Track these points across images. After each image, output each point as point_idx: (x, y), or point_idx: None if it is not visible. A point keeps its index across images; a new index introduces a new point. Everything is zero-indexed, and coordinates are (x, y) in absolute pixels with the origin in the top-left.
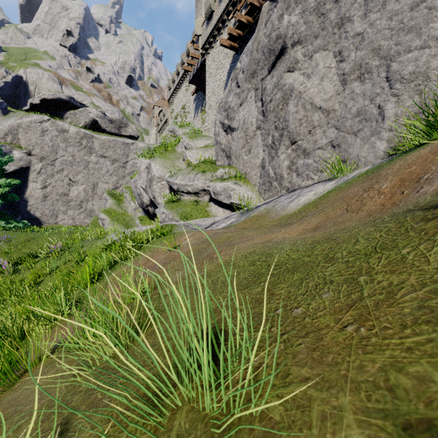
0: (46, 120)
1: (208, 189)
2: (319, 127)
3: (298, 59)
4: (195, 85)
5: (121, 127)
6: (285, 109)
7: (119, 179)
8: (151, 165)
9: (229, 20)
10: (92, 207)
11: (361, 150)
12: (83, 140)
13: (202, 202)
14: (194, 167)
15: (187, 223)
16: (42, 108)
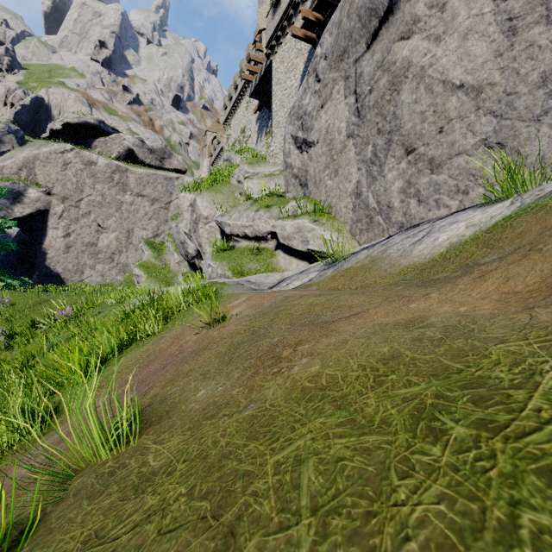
0: (69, 150)
1: (274, 230)
2: (459, 119)
3: (418, 16)
4: (258, 100)
5: (164, 158)
6: (396, 100)
7: (160, 224)
8: (197, 202)
9: (304, 1)
10: (126, 261)
11: (551, 147)
12: (114, 175)
13: (265, 251)
14: (254, 201)
15: (243, 280)
16: (65, 135)
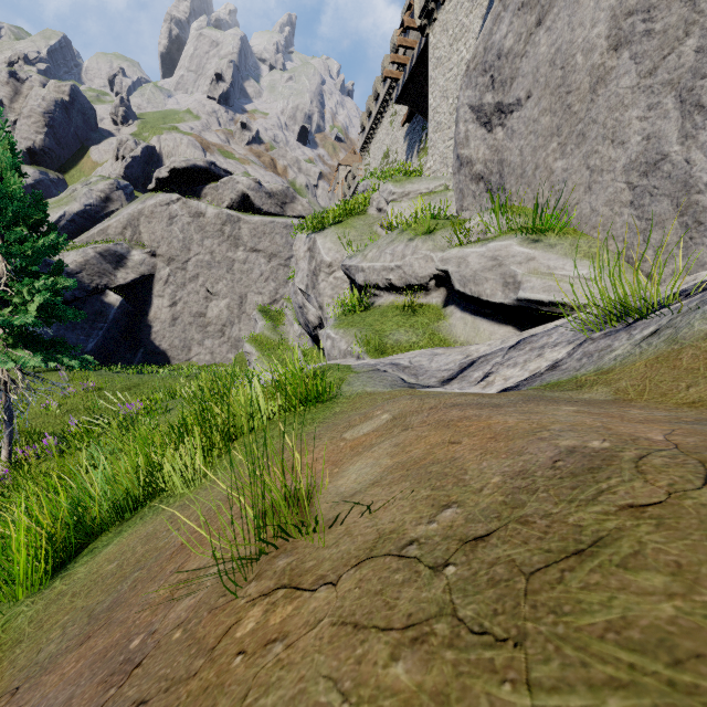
0: (175, 201)
1: (443, 267)
2: None
3: None
4: (407, 105)
5: (285, 204)
6: None
7: (279, 287)
8: (316, 243)
9: None
10: (238, 334)
11: None
12: (225, 227)
13: (425, 309)
14: (403, 227)
15: (384, 363)
16: (172, 184)
